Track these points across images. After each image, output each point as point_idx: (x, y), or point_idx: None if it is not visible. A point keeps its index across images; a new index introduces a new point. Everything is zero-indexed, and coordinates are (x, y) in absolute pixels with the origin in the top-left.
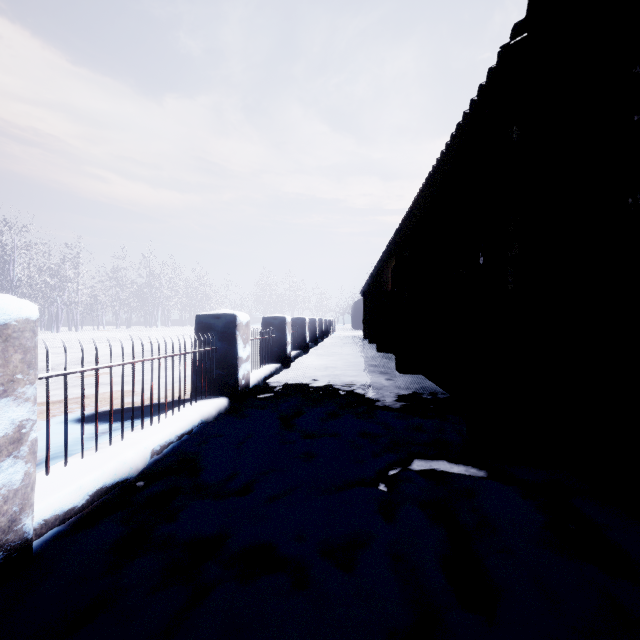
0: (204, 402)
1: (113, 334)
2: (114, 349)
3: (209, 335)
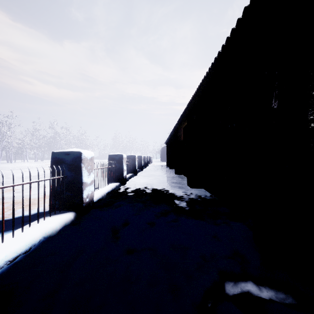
0: (53, 218)
1: (31, 164)
2: (25, 173)
3: (59, 167)
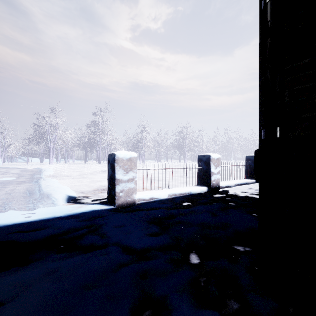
0: (247, 179)
1: None
2: None
3: (249, 161)
